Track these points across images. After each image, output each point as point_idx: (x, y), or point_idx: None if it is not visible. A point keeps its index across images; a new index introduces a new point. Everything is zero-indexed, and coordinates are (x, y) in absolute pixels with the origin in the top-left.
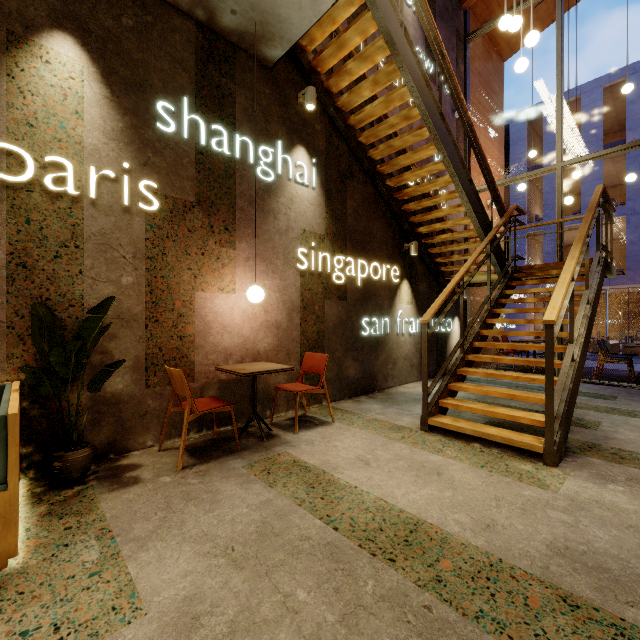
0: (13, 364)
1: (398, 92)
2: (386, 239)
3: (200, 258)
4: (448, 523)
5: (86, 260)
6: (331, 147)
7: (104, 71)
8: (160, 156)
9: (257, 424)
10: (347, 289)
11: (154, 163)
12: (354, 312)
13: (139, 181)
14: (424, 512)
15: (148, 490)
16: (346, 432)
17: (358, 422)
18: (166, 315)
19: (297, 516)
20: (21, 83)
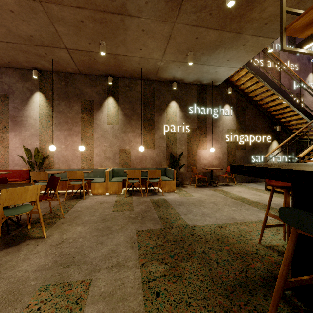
0: (166, 164)
1: (260, 83)
2: (264, 126)
3: (198, 141)
4: (252, 199)
5: (176, 144)
6: (238, 101)
7: (179, 105)
8: (189, 119)
9: (213, 184)
10: (245, 146)
11: (188, 121)
12: (248, 154)
13: (185, 126)
14: (248, 197)
15: (190, 189)
16: (238, 188)
17: (244, 187)
18: (191, 155)
19: (219, 194)
20: (167, 113)
